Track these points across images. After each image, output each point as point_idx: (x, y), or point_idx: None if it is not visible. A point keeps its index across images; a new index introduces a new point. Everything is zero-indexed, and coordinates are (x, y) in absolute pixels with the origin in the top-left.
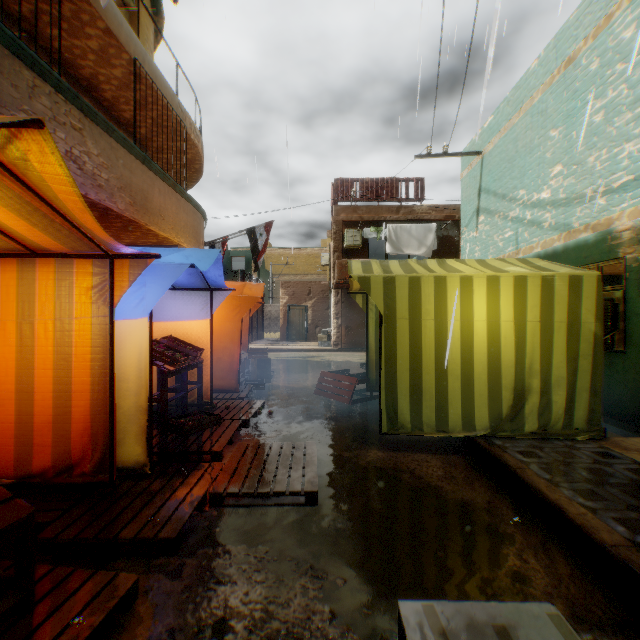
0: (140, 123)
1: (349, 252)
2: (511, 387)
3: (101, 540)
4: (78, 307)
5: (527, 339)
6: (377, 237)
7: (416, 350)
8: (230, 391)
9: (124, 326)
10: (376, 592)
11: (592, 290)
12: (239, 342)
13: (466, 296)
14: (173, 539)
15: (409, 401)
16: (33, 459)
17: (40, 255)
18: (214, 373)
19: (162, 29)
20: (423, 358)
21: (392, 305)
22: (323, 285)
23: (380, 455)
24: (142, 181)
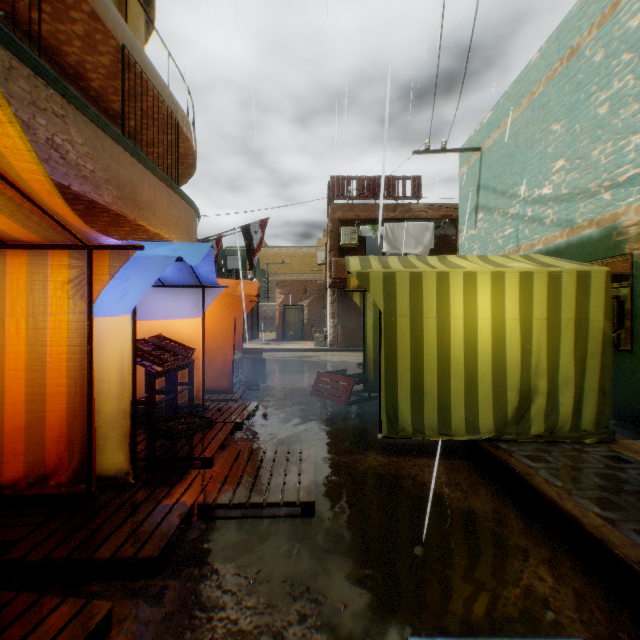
0: (129, 113)
1: (345, 251)
2: (517, 388)
3: (74, 560)
4: (53, 303)
5: (533, 338)
6: (374, 235)
7: (417, 349)
8: (223, 392)
9: (105, 324)
10: (380, 618)
11: (600, 286)
12: (232, 341)
13: (470, 293)
14: (155, 558)
15: (410, 403)
16: (3, 469)
17: (11, 246)
18: (206, 374)
19: (154, 20)
20: (425, 358)
21: (392, 302)
22: (319, 284)
23: (380, 460)
24: (131, 174)
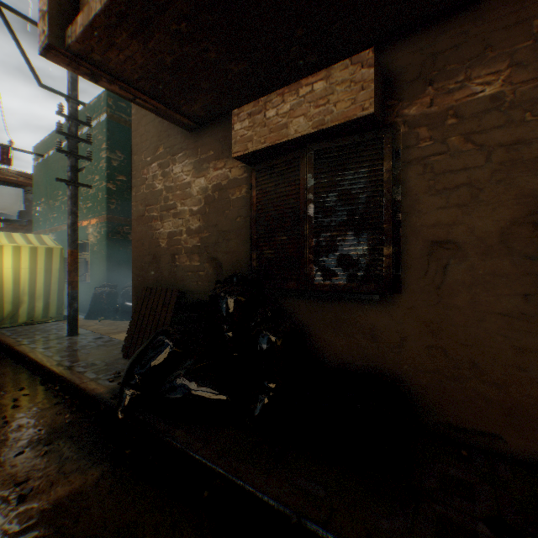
0: None
1: None
2: (12, 301)
3: None
4: None
5: (23, 277)
6: None
7: None
8: None
9: None
10: None
11: (60, 255)
12: None
13: None
14: None
15: None
16: None
17: None
18: None
19: None
20: None
21: None
22: None
23: None
24: None
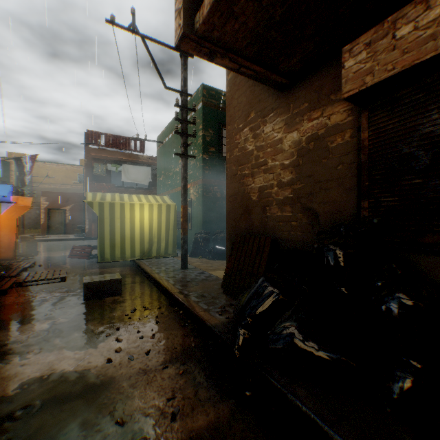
0: None
1: (98, 177)
2: (148, 241)
3: None
4: None
5: (153, 225)
6: (116, 170)
7: (113, 230)
8: (10, 259)
9: None
10: (83, 288)
11: (174, 209)
12: (17, 231)
13: (132, 210)
14: (7, 290)
15: (110, 249)
16: None
17: None
18: None
19: None
20: (116, 233)
21: (103, 213)
22: (79, 196)
23: (97, 270)
24: None
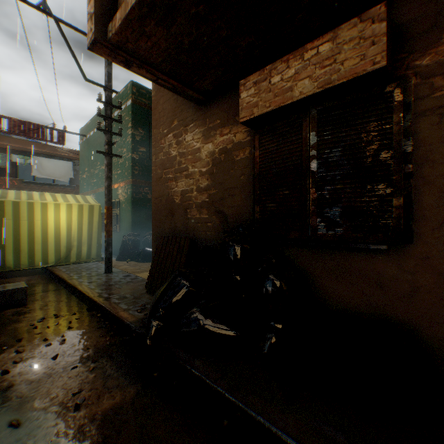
0: None
1: None
2: (66, 246)
3: None
4: None
5: (73, 227)
6: (25, 163)
7: (18, 233)
8: None
9: None
10: None
11: (98, 210)
12: None
13: (45, 211)
14: None
15: (14, 256)
16: None
17: None
18: None
19: None
20: (22, 236)
21: (4, 213)
22: None
23: None
24: None
